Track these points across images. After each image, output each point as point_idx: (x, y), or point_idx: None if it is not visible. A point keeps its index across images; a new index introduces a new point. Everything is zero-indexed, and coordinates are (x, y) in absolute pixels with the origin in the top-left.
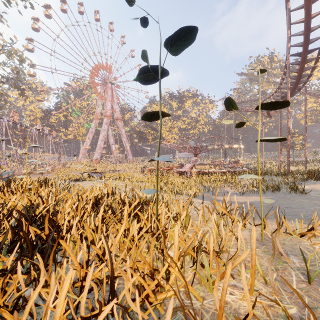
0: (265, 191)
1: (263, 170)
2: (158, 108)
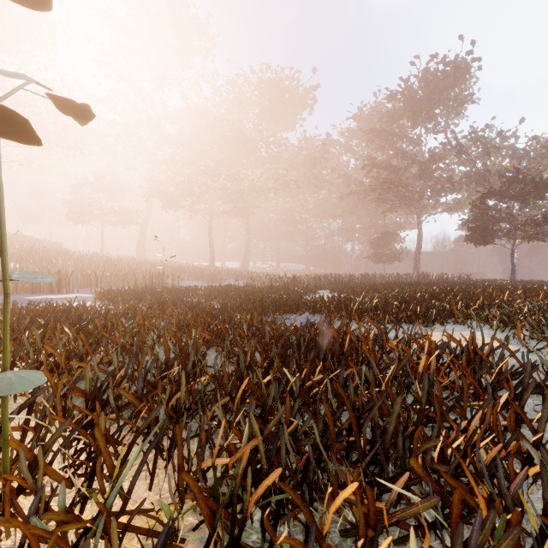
0: None
1: None
2: None
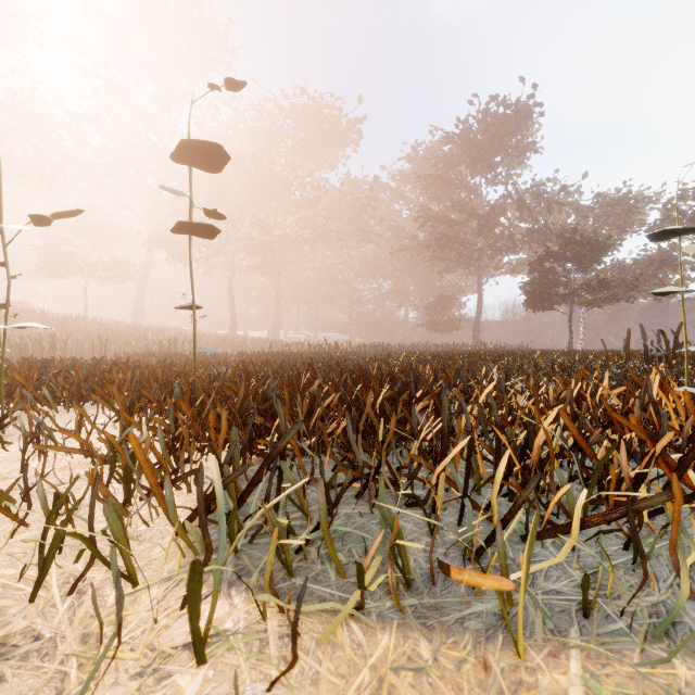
0: None
1: None
2: None
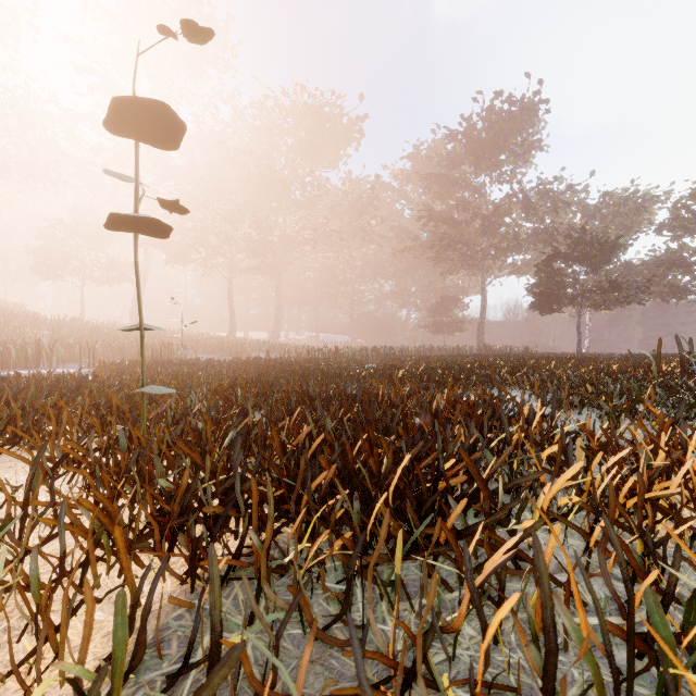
0: None
1: None
2: None
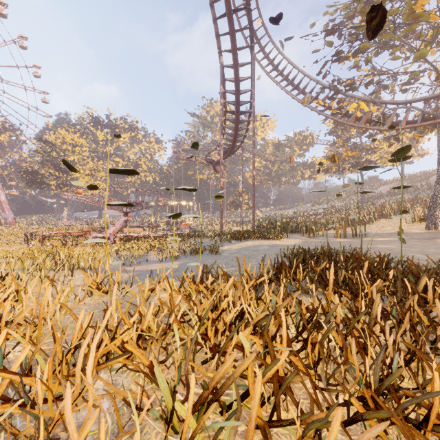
0: (190, 255)
1: (198, 232)
2: (70, 136)
